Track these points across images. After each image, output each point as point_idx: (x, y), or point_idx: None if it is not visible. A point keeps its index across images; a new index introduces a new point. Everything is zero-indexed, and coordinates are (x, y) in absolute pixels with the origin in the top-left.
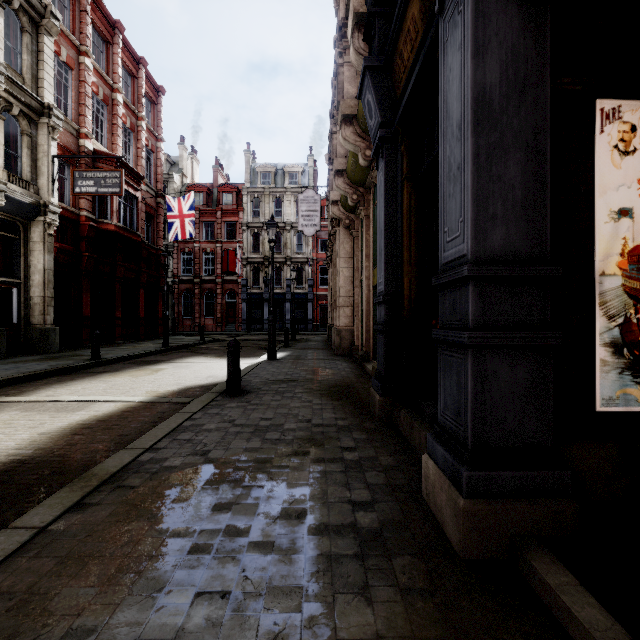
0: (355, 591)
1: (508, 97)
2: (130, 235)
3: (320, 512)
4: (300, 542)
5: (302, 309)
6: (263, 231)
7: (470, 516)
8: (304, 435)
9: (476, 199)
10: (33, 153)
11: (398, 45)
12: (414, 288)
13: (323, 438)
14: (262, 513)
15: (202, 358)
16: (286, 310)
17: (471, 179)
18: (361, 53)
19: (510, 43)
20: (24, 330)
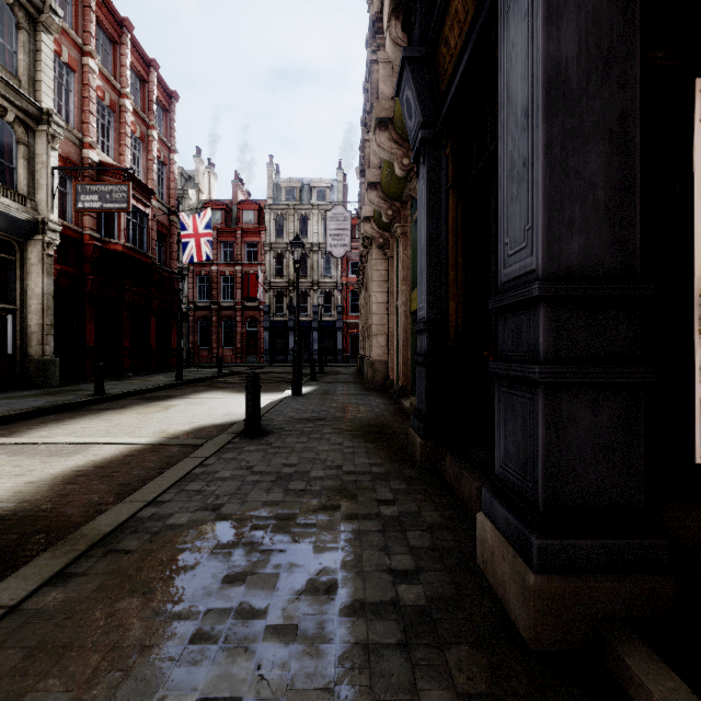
0: (400, 697)
1: (588, 74)
2: (140, 256)
3: (354, 585)
4: (330, 626)
5: (330, 338)
6: (287, 252)
7: (543, 596)
8: (334, 485)
9: (548, 200)
10: (30, 164)
11: (443, 30)
12: (461, 314)
13: (356, 489)
14: (283, 586)
15: (219, 393)
16: (313, 340)
17: (542, 176)
18: (399, 44)
19: (591, 7)
20: (20, 362)
